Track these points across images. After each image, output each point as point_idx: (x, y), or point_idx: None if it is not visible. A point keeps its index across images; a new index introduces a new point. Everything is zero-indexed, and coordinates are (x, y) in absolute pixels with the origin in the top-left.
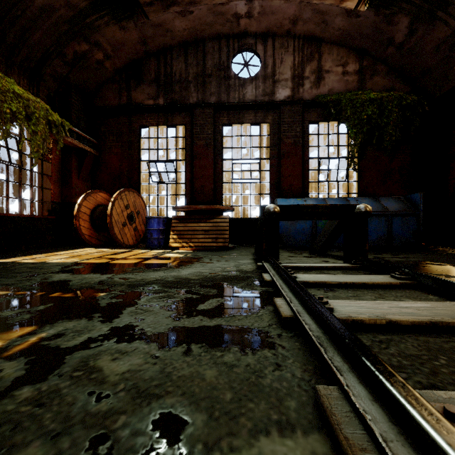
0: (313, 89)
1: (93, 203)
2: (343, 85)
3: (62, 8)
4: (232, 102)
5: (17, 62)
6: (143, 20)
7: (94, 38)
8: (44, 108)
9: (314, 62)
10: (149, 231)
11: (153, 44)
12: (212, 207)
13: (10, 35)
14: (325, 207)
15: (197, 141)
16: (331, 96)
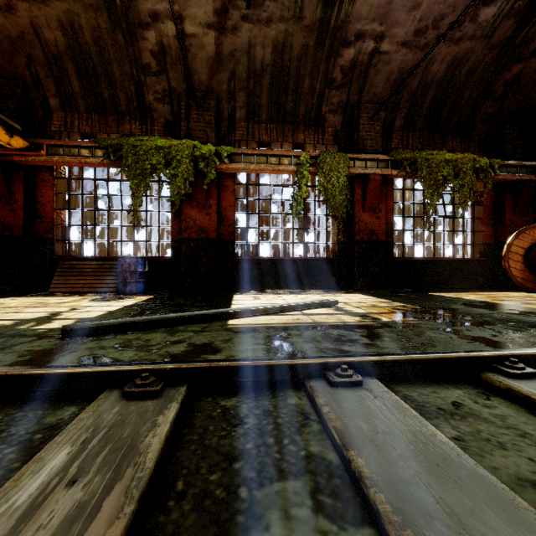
0: None
1: (528, 241)
2: None
3: (486, 55)
4: None
5: (450, 129)
6: None
7: (529, 50)
8: (471, 159)
9: None
10: None
11: None
12: None
13: (444, 113)
14: None
15: None
16: None
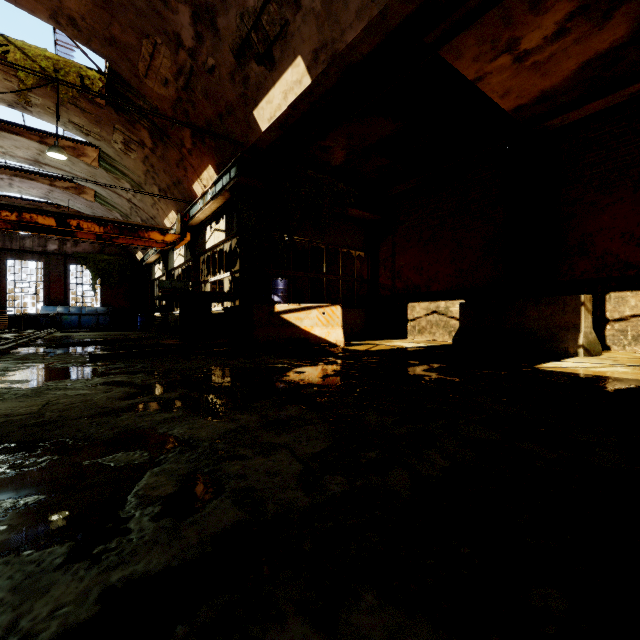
0: (73, 248)
1: None
2: (92, 248)
3: None
4: (15, 247)
5: None
6: None
7: None
8: None
9: None
10: None
11: None
12: None
13: None
14: (40, 314)
15: None
16: (82, 254)
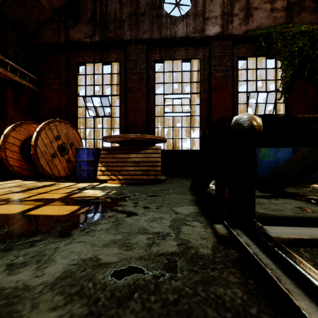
0: (242, 26)
1: (24, 134)
2: (271, 21)
3: None
4: (163, 39)
5: None
6: None
7: None
8: None
9: (243, 0)
10: (78, 162)
11: None
12: (142, 137)
13: None
14: None
15: (131, 75)
16: (261, 30)
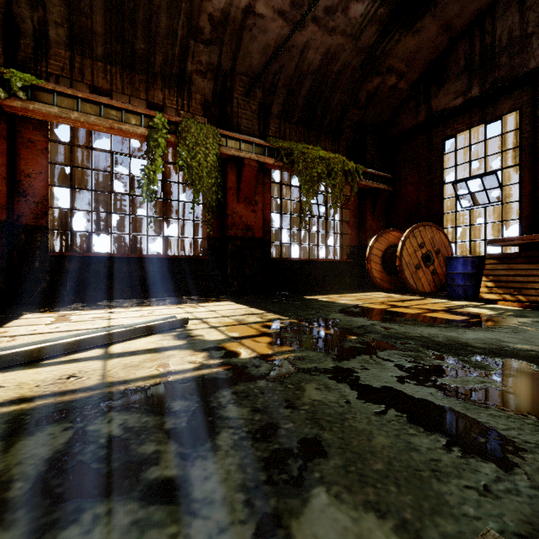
0: None
1: (384, 244)
2: None
3: (354, 58)
4: None
5: (323, 129)
6: (442, 3)
7: (385, 66)
8: (341, 161)
9: None
10: (450, 275)
11: (460, 21)
12: None
13: (318, 110)
14: None
15: None
16: None
